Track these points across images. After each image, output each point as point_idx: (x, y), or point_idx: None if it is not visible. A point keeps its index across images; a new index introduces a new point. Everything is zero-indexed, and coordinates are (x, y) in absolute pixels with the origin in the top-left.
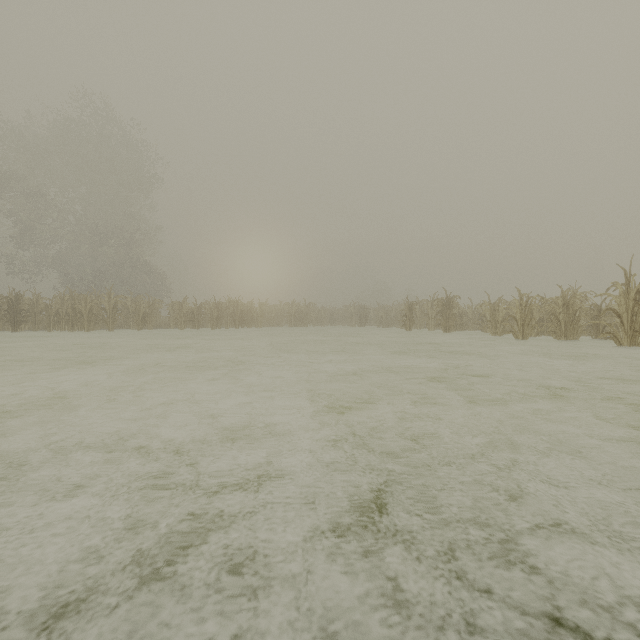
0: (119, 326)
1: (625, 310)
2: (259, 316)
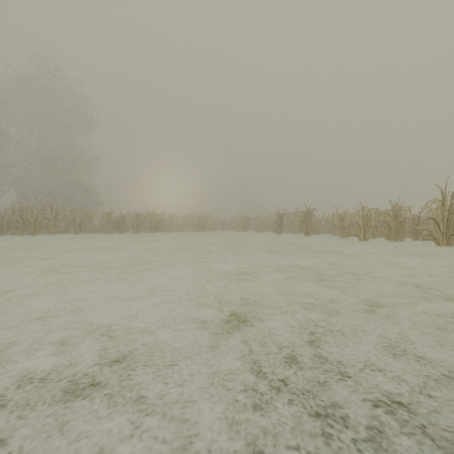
0: (61, 231)
1: (442, 219)
2: (169, 224)
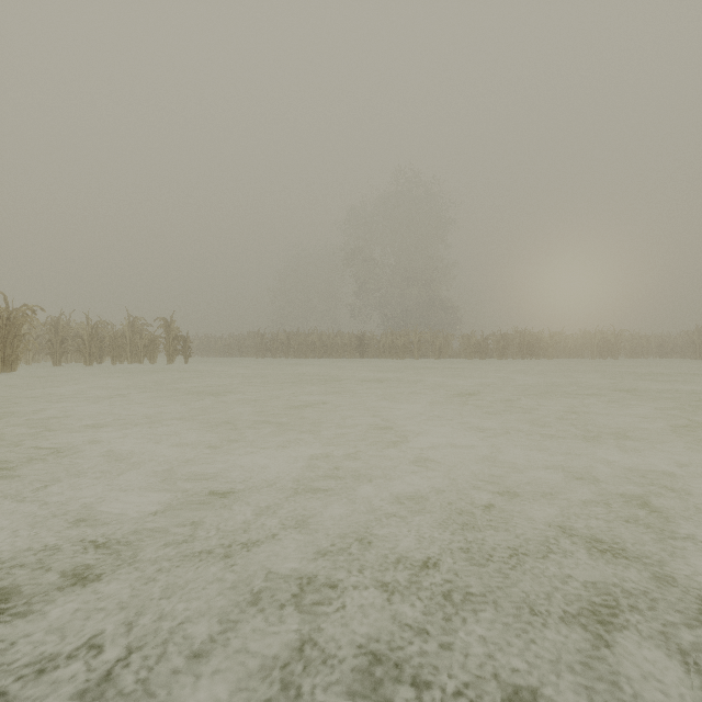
0: (421, 356)
1: None
2: (549, 347)
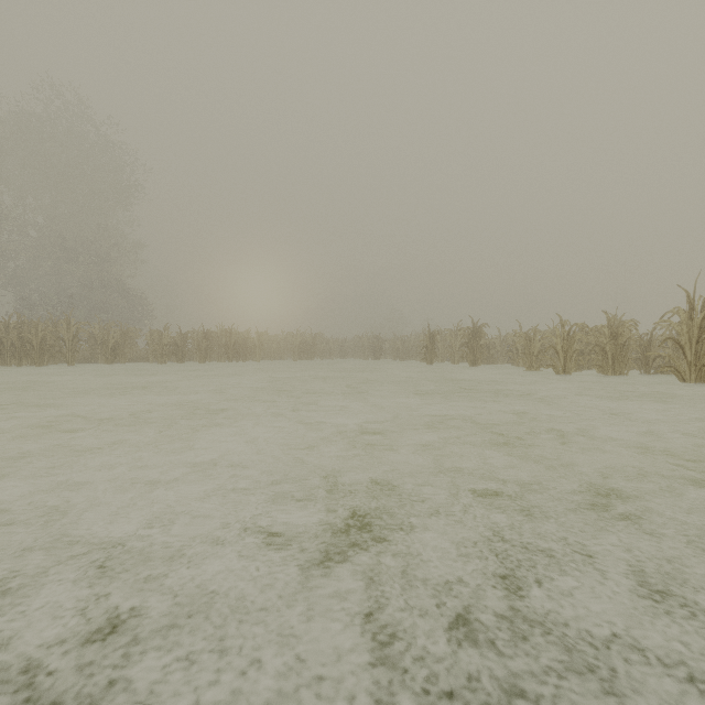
0: (85, 359)
1: (689, 340)
2: (257, 348)
